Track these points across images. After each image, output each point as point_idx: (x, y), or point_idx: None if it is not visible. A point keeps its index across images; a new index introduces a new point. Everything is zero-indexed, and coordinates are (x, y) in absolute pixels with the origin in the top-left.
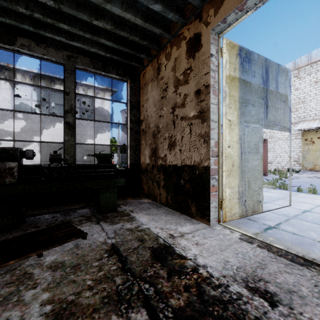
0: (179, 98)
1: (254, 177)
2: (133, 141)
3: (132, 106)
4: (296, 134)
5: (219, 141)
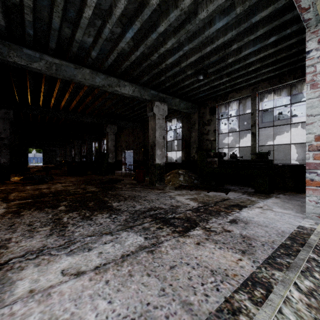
0: None
1: None
2: None
3: None
4: None
5: None
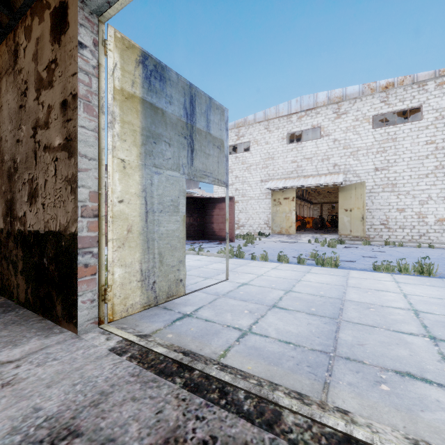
0: (41, 111)
1: (170, 247)
2: None
3: None
4: (267, 193)
5: (101, 191)
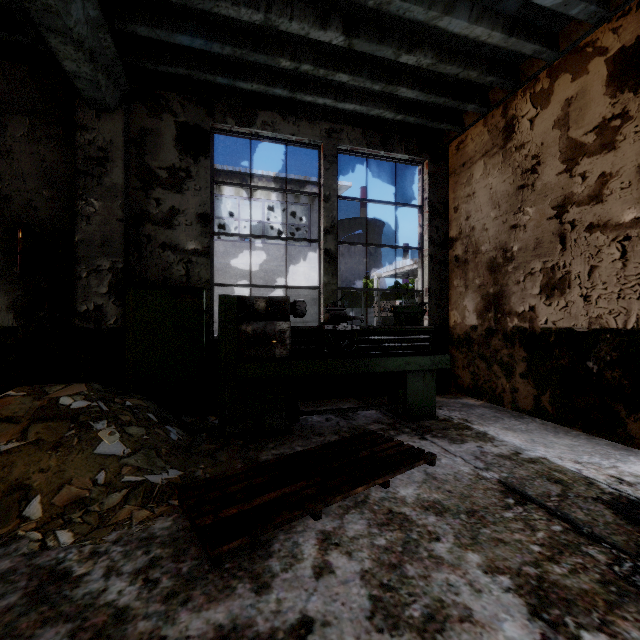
0: (580, 184)
1: None
2: (435, 282)
3: (434, 212)
4: None
5: None
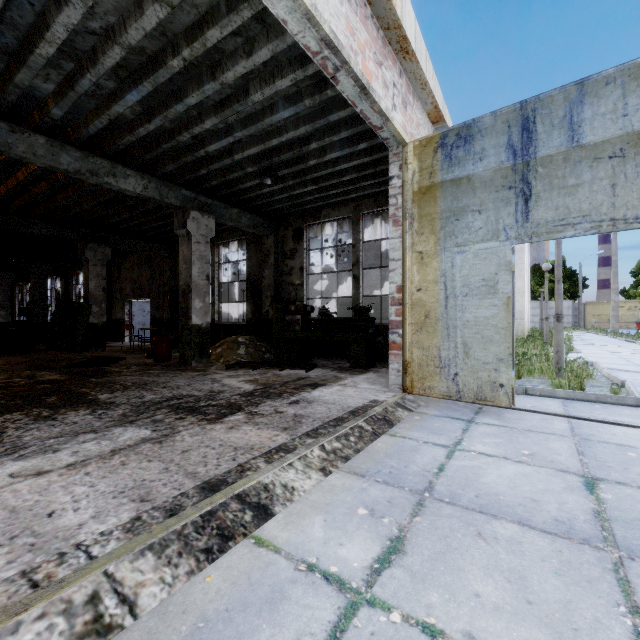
0: None
1: (481, 338)
2: None
3: None
4: None
5: (404, 284)
